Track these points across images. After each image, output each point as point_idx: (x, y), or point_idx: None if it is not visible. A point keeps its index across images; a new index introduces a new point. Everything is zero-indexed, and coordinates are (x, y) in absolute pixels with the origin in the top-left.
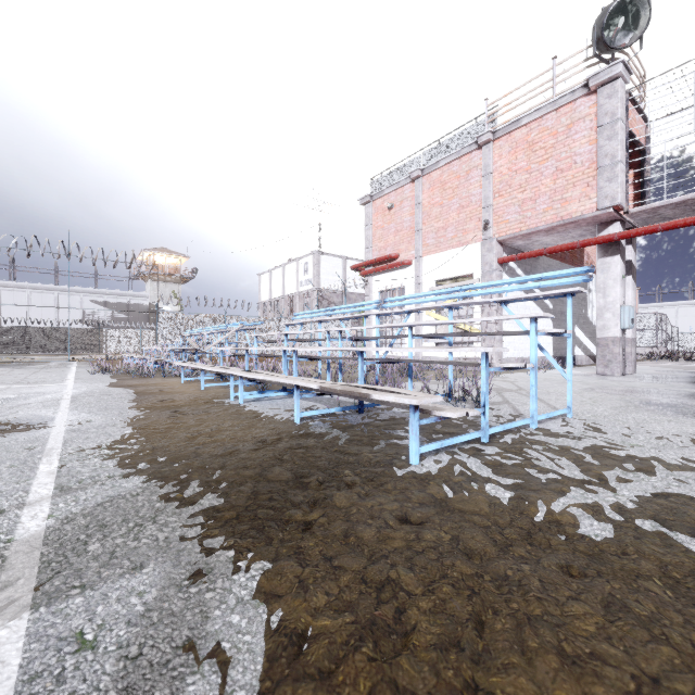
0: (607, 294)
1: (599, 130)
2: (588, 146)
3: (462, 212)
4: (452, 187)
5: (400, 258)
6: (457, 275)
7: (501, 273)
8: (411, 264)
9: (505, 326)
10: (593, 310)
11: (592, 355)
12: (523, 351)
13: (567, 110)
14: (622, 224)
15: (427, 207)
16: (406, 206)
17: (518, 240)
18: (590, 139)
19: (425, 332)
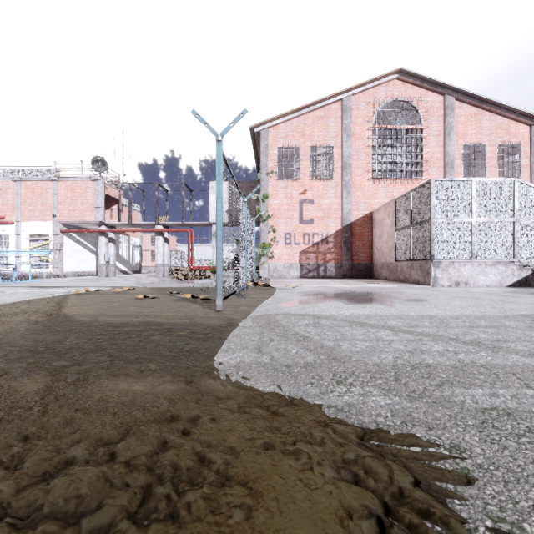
0: (101, 249)
1: (95, 195)
2: (92, 198)
3: (43, 206)
4: (38, 192)
5: (6, 219)
6: (41, 234)
7: (62, 236)
8: (13, 224)
9: (66, 258)
10: (123, 251)
11: (122, 270)
12: (77, 269)
13: (86, 182)
14: (107, 226)
15: (24, 197)
16: (10, 192)
17: (70, 224)
18: (93, 196)
19: (23, 260)
